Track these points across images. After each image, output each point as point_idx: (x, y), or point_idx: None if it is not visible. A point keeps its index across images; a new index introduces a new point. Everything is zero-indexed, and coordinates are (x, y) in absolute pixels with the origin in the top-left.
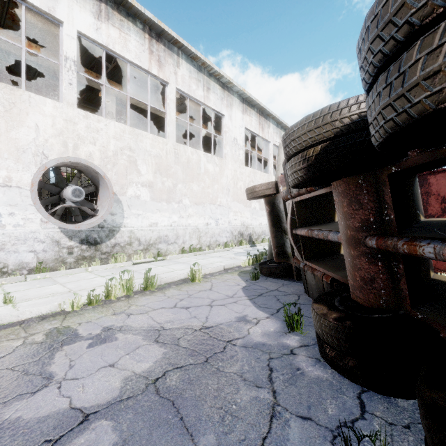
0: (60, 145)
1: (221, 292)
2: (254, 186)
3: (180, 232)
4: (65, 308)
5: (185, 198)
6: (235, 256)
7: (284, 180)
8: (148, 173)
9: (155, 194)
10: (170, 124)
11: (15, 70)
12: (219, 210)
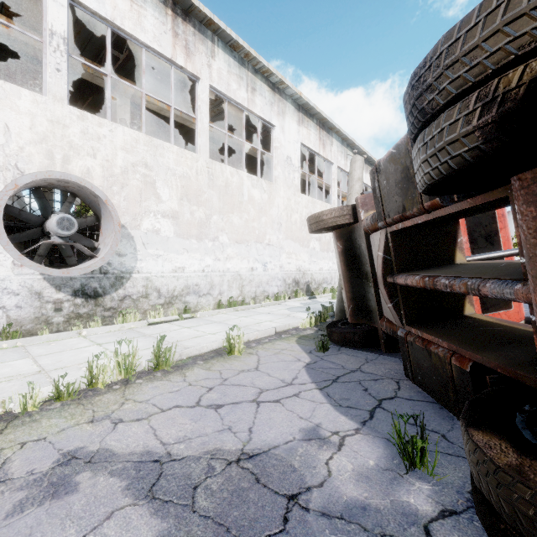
0: (42, 156)
1: (273, 374)
2: (320, 212)
3: (216, 280)
4: (11, 408)
5: (222, 234)
6: (290, 312)
7: (367, 202)
8: (172, 199)
9: (180, 227)
10: (202, 134)
11: (0, 66)
12: (267, 251)
